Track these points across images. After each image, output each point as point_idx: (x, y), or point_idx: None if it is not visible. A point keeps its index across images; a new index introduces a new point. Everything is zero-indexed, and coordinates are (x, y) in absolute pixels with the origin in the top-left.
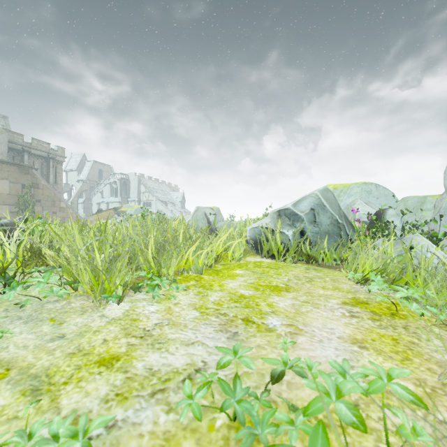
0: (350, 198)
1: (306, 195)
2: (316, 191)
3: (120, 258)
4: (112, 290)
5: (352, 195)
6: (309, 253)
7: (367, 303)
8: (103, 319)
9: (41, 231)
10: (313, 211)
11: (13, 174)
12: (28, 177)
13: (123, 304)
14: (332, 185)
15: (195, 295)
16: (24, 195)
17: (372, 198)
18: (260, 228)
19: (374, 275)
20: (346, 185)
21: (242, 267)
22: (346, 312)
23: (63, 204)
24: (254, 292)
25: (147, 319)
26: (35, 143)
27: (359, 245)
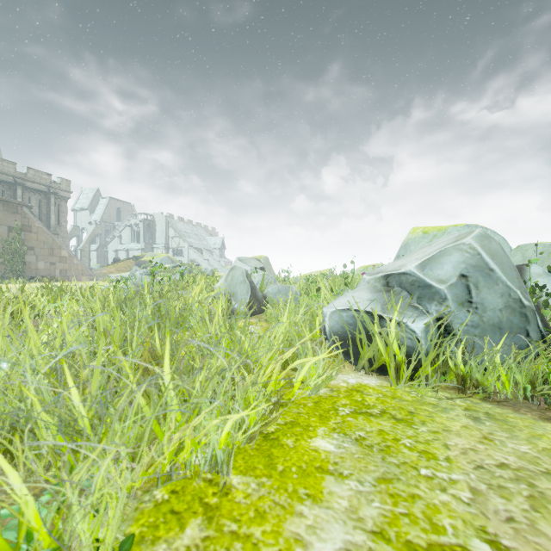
0: None
1: (446, 247)
2: (470, 239)
3: None
4: None
5: None
6: (462, 369)
7: None
8: None
9: None
10: (466, 280)
11: None
12: (16, 216)
13: None
14: (421, 228)
15: None
16: (11, 240)
17: None
18: (353, 313)
19: None
20: (440, 228)
21: (326, 419)
22: None
23: (65, 253)
24: None
25: None
26: (31, 174)
27: None
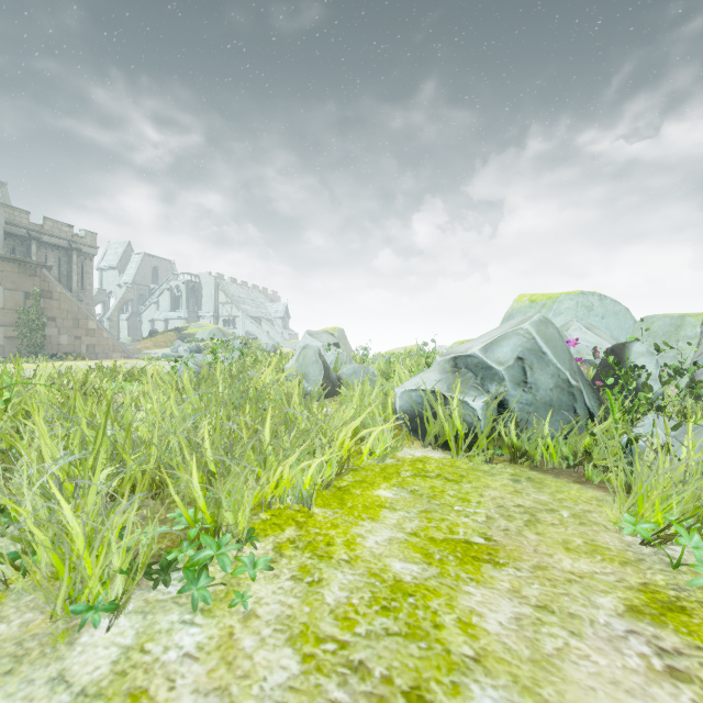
0: (559, 318)
1: (507, 332)
2: (527, 325)
3: (111, 522)
4: (94, 594)
5: (561, 312)
6: (516, 443)
7: (682, 610)
8: (54, 696)
9: (7, 401)
10: (522, 362)
11: (10, 277)
12: (34, 280)
13: (124, 621)
14: (528, 296)
15: (292, 579)
16: (29, 309)
17: (594, 317)
18: (421, 393)
19: (686, 532)
20: (550, 296)
21: (389, 479)
22: (651, 655)
23: (93, 325)
24: (423, 571)
25: (168, 691)
26: (49, 225)
27: (609, 427)
